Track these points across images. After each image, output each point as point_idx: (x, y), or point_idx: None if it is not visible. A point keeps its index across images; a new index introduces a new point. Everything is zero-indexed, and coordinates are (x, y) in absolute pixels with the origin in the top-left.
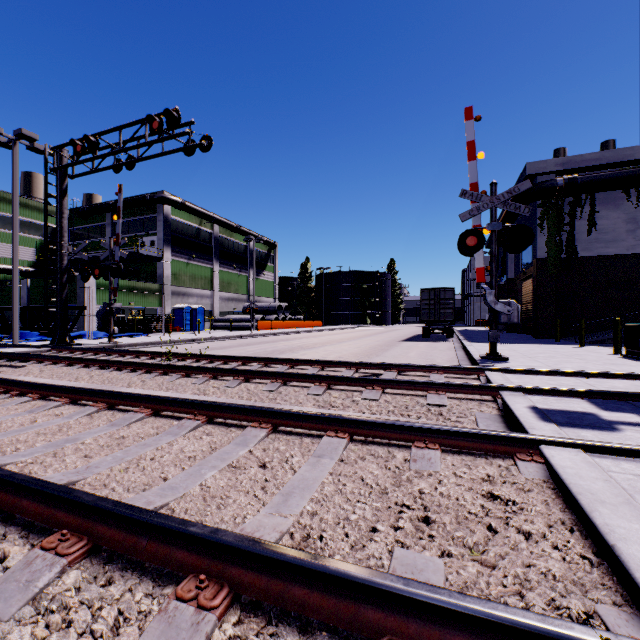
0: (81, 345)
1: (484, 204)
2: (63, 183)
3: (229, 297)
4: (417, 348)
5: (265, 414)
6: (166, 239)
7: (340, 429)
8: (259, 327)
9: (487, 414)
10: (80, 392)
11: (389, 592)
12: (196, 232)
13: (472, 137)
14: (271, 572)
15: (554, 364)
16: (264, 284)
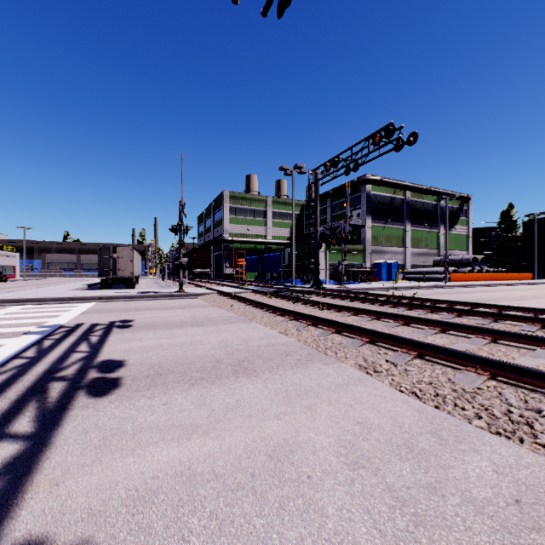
0: (326, 288)
1: None
2: (317, 190)
3: (419, 252)
4: None
5: (486, 331)
6: (367, 210)
7: None
8: (451, 279)
9: None
10: (358, 310)
11: None
12: (390, 201)
13: None
14: (510, 372)
15: None
16: (455, 238)
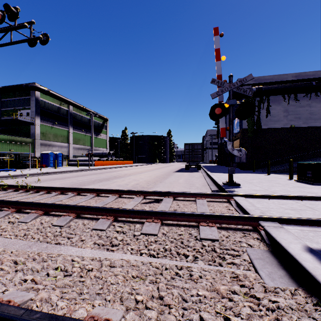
0: None
1: (225, 88)
2: None
3: (79, 147)
4: (183, 176)
5: None
6: (37, 112)
7: None
8: (96, 164)
9: (258, 251)
10: None
11: None
12: (58, 109)
13: (218, 46)
14: None
15: (268, 188)
16: (100, 140)
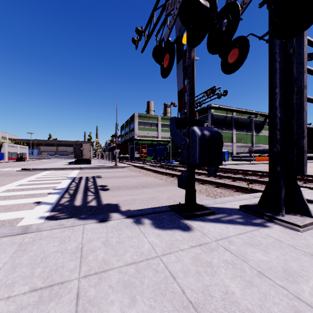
0: None
1: None
2: None
3: (241, 145)
4: None
5: (232, 178)
6: (212, 123)
7: (248, 181)
8: (256, 160)
9: None
10: None
11: (232, 185)
12: (224, 117)
13: None
14: (221, 185)
15: None
16: (261, 137)
